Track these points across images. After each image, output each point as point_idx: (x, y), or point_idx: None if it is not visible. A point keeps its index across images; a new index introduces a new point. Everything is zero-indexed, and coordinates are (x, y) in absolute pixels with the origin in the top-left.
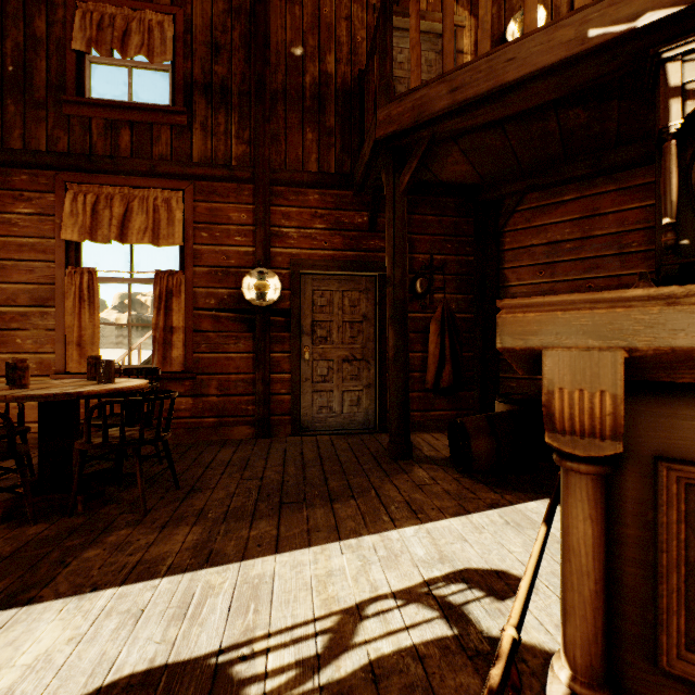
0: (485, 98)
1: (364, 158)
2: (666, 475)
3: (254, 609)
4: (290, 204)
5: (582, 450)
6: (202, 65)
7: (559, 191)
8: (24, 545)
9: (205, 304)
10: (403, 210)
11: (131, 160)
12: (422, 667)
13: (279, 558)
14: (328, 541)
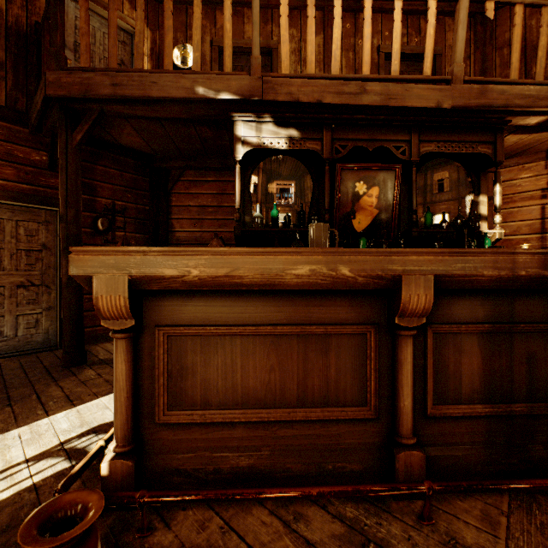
0: (141, 100)
1: (37, 105)
2: (158, 333)
3: None
4: None
5: (118, 326)
6: None
7: (206, 174)
8: None
9: None
10: (76, 161)
11: None
12: (36, 493)
13: None
14: None
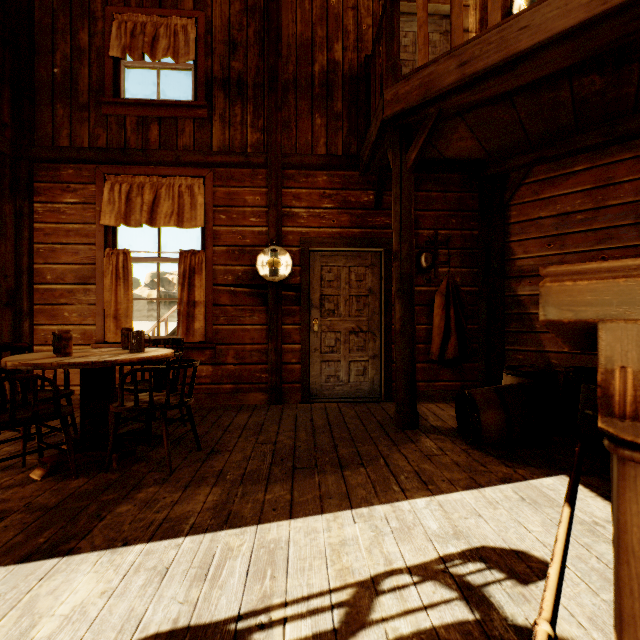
0: (495, 70)
1: (371, 138)
2: None
3: (271, 575)
4: (300, 186)
5: None
6: (221, 62)
7: (569, 162)
8: (67, 497)
9: (224, 280)
10: (409, 186)
11: (159, 151)
12: None
13: (293, 524)
14: (340, 508)
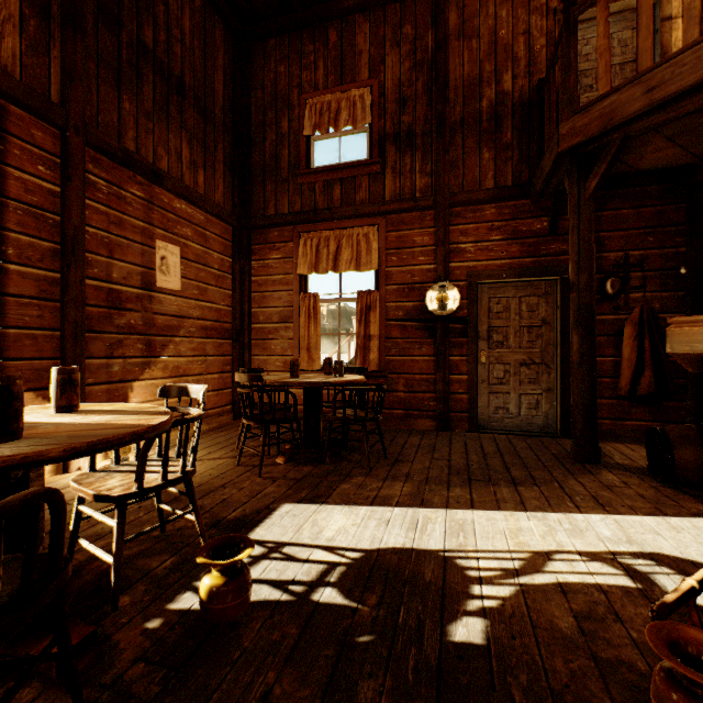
0: (693, 87)
1: (544, 169)
2: None
3: (463, 536)
4: (467, 222)
5: None
6: (392, 119)
7: None
8: (305, 475)
9: (394, 316)
10: (589, 215)
11: (341, 208)
12: (605, 596)
13: (475, 512)
14: (515, 510)
